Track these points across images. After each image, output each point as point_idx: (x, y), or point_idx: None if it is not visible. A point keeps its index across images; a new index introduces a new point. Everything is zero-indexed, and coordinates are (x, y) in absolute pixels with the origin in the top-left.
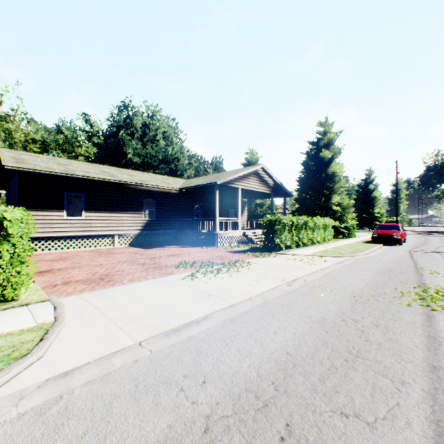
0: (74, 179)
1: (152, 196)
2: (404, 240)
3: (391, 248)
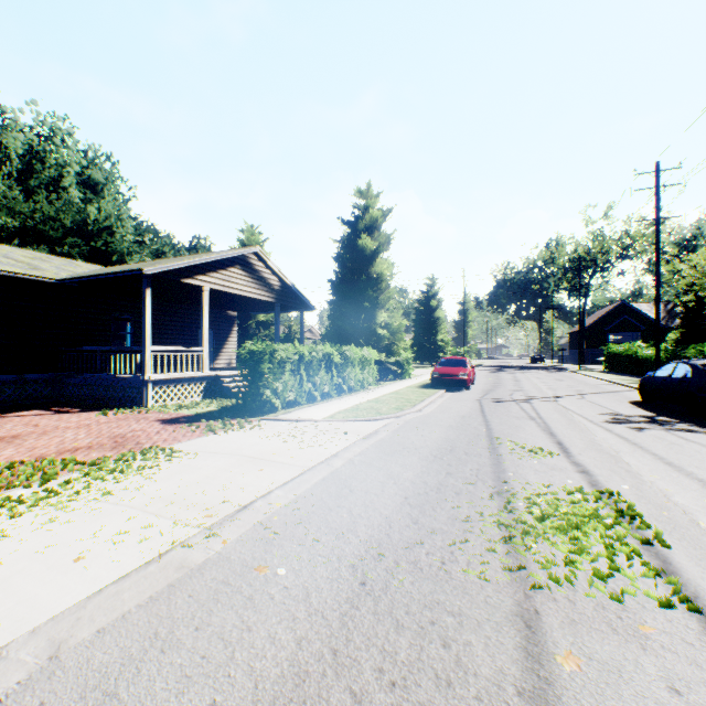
0: None
1: None
2: (472, 381)
3: (456, 396)
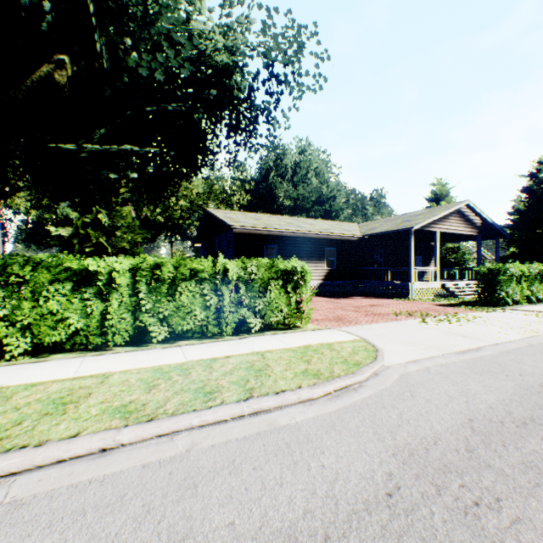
0: (270, 232)
1: (333, 245)
2: None
3: None
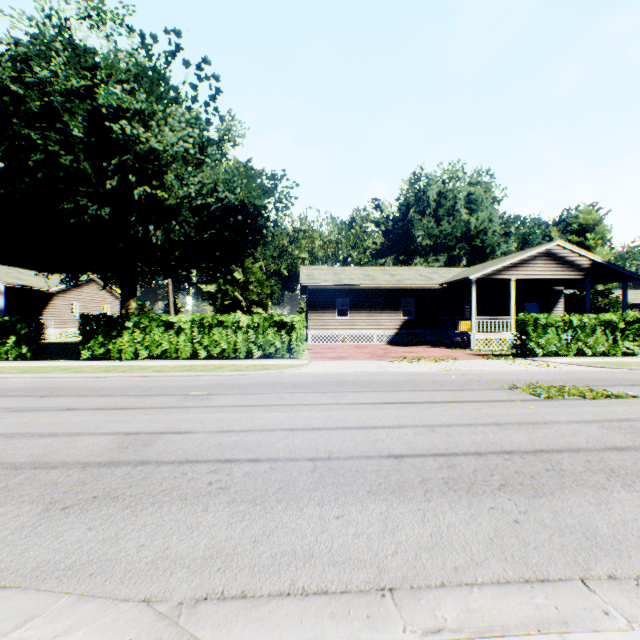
0: (342, 286)
1: (410, 295)
2: None
3: None
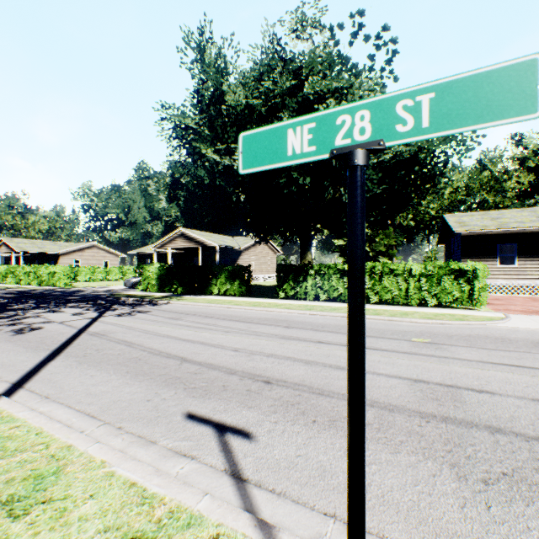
0: (505, 231)
1: None
2: None
3: None
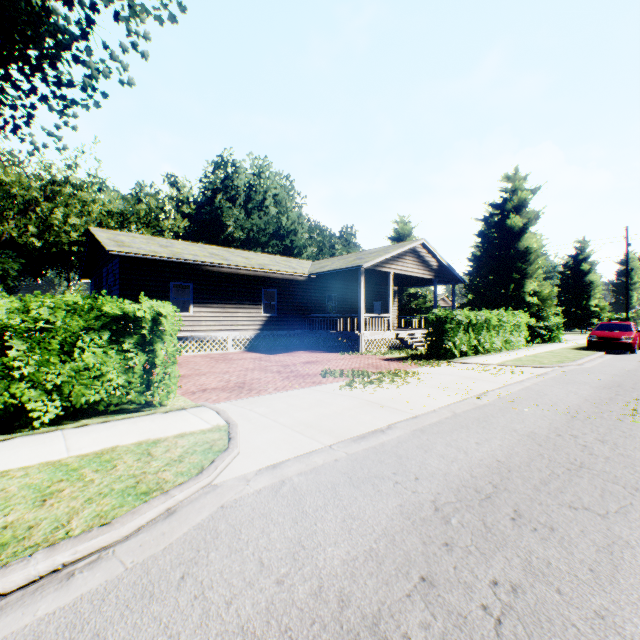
0: (181, 264)
1: (274, 285)
2: (638, 346)
3: (618, 357)
